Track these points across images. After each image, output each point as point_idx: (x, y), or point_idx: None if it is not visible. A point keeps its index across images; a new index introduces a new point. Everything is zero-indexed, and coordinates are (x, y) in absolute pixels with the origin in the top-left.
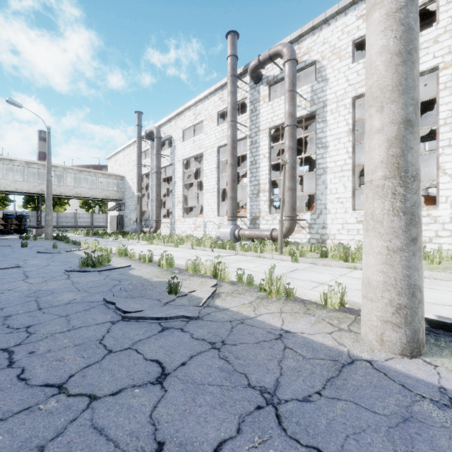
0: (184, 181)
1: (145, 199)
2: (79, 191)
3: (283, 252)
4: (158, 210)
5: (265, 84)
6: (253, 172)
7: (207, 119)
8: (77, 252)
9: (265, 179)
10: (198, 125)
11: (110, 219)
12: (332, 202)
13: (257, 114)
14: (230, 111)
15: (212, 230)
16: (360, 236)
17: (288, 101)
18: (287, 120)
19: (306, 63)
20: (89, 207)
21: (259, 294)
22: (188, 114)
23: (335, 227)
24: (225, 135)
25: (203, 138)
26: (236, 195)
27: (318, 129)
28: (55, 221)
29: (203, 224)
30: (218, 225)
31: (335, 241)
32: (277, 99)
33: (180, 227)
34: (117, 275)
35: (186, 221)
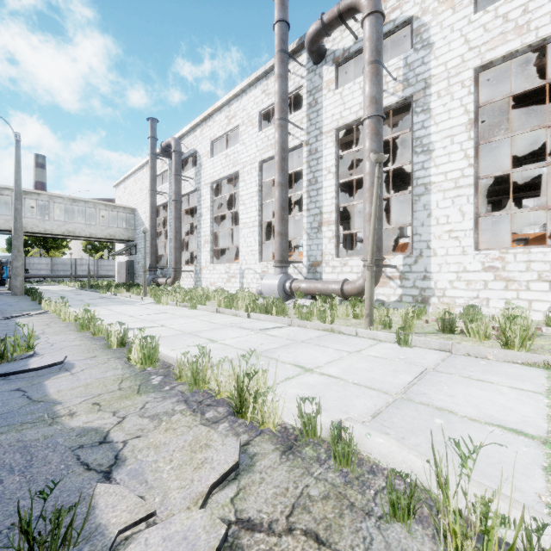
0: (214, 213)
1: (164, 239)
2: (72, 227)
3: (375, 323)
4: (177, 253)
5: (330, 63)
6: (312, 196)
7: (246, 123)
8: (20, 319)
9: (331, 206)
10: (234, 136)
11: (117, 267)
12: (439, 237)
13: (318, 109)
14: (278, 104)
15: (252, 282)
16: (489, 293)
17: (370, 78)
18: (367, 108)
19: (396, 22)
20: (95, 251)
21: (398, 550)
22: (219, 117)
23: (444, 277)
24: (271, 144)
25: (239, 151)
26: (286, 230)
27: (415, 124)
28: (49, 269)
29: (240, 272)
30: (261, 274)
31: (444, 299)
32: (350, 83)
33: (208, 277)
34: (3, 395)
35: (215, 268)
